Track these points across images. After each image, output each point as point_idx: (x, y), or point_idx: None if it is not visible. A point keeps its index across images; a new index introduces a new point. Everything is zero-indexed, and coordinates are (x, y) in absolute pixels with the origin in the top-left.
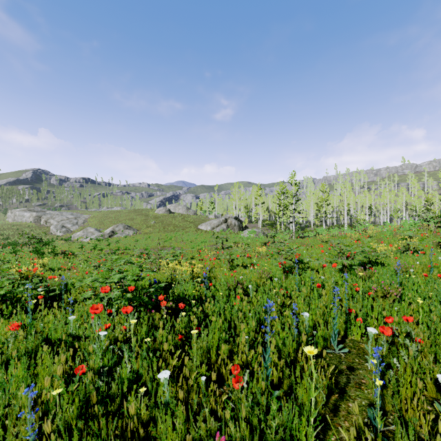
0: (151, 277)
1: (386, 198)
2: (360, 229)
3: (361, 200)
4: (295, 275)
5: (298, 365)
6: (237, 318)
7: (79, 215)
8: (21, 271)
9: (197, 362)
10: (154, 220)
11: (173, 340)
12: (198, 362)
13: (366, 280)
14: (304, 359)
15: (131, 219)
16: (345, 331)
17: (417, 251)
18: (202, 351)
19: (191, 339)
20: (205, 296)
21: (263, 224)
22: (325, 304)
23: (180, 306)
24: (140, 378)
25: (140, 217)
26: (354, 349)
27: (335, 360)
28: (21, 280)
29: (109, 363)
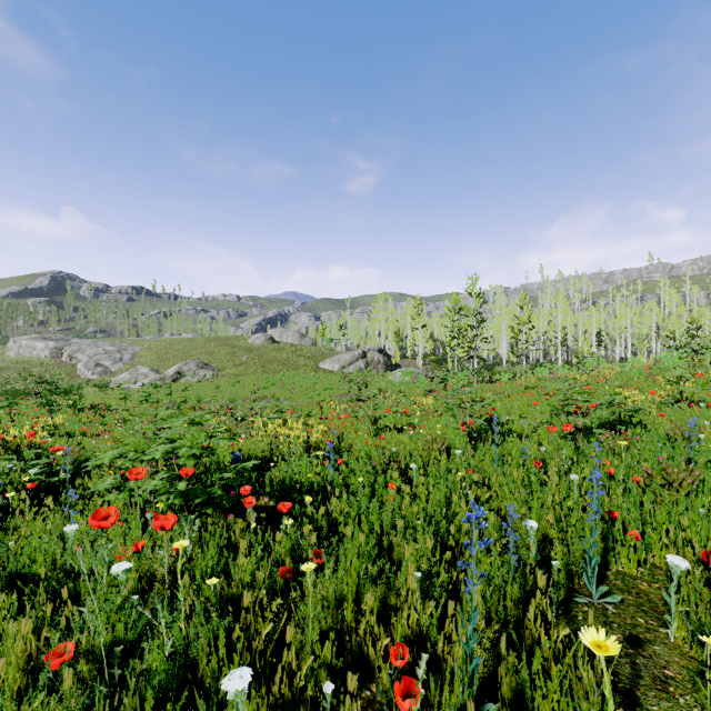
0: (235, 448)
1: (625, 317)
2: (587, 368)
3: (584, 322)
4: (494, 445)
5: (537, 648)
6: (392, 527)
7: (125, 346)
8: (7, 438)
9: (315, 634)
10: (246, 355)
11: (267, 577)
12: (318, 634)
13: (620, 455)
14: (542, 625)
15: (209, 352)
16: (604, 556)
17: (695, 403)
18: (325, 604)
19: (304, 574)
20: (331, 485)
21: (425, 360)
22: (556, 501)
23: (283, 507)
24: (192, 670)
25: (224, 349)
26: (629, 593)
27: (595, 619)
28: (5, 454)
29: (128, 633)
